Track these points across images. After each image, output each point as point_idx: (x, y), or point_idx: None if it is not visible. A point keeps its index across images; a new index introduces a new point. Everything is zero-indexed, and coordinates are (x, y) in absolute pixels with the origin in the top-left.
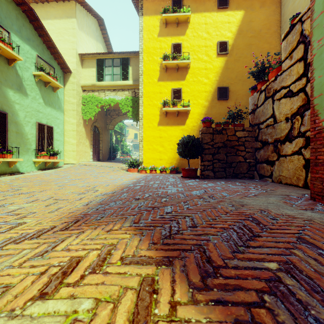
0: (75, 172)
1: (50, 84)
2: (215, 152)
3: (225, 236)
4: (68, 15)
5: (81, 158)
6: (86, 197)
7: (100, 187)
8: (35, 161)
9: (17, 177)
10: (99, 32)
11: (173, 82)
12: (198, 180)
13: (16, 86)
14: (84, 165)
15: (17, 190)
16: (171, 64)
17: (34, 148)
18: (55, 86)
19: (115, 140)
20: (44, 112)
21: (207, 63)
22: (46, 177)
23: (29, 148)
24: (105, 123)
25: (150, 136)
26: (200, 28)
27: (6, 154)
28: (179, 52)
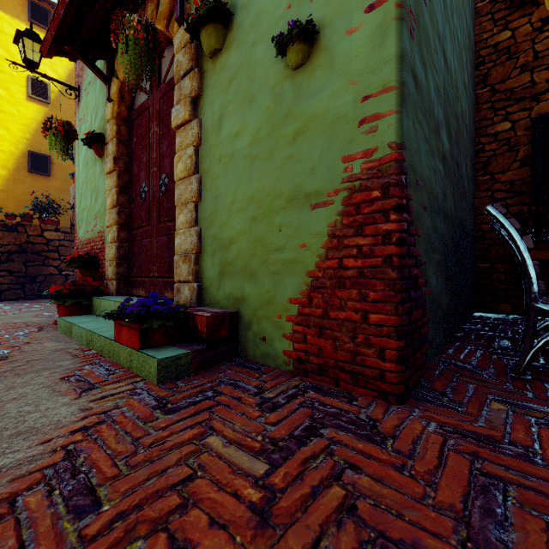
0: None
1: None
2: (3, 259)
3: None
4: None
5: None
6: None
7: None
8: None
9: None
10: None
11: None
12: None
13: None
14: None
15: None
16: None
17: None
18: None
19: None
20: None
21: (6, 101)
22: None
23: None
24: None
25: None
26: None
27: None
28: None
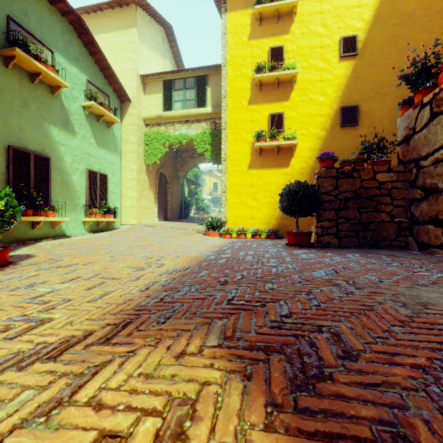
0: (135, 236)
1: (104, 118)
2: (340, 206)
3: (439, 395)
4: (127, 25)
5: (143, 217)
6: (146, 276)
7: (167, 259)
8: (84, 221)
9: (62, 242)
10: (167, 45)
11: (271, 105)
12: (315, 250)
13: (62, 122)
14: (147, 226)
15: (56, 260)
16: (269, 78)
17: (84, 204)
18: (110, 121)
19: (188, 193)
20: (96, 155)
21: (324, 71)
22: (97, 243)
23: (77, 203)
24: (174, 168)
25: (237, 185)
26: (313, 20)
27: (48, 212)
28: (281, 59)
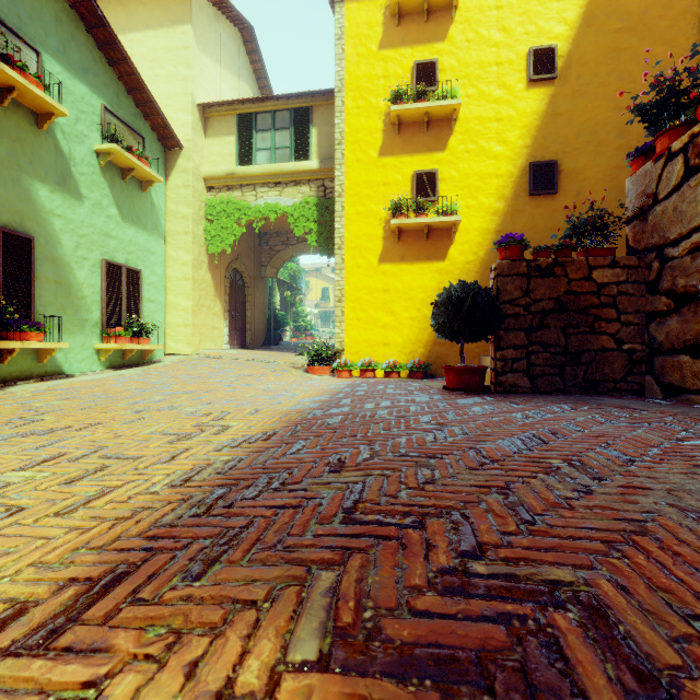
0: (187, 374)
1: (135, 173)
2: (534, 324)
3: None
4: (175, 19)
5: (203, 342)
6: (192, 452)
7: (236, 417)
8: (99, 349)
9: (54, 386)
10: (244, 59)
11: (417, 157)
12: (493, 399)
13: (57, 176)
14: (209, 358)
15: (30, 421)
16: (413, 112)
17: (98, 319)
18: (145, 179)
19: (281, 303)
20: (120, 236)
21: (503, 104)
22: (117, 388)
23: (85, 318)
24: (257, 263)
25: (361, 290)
26: (485, 20)
27: (29, 333)
28: (432, 82)
